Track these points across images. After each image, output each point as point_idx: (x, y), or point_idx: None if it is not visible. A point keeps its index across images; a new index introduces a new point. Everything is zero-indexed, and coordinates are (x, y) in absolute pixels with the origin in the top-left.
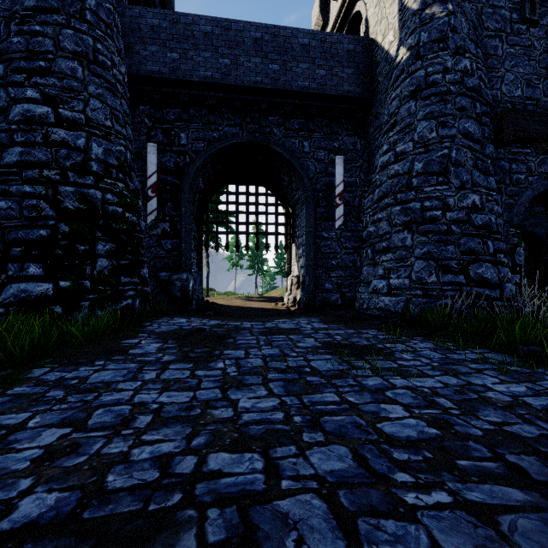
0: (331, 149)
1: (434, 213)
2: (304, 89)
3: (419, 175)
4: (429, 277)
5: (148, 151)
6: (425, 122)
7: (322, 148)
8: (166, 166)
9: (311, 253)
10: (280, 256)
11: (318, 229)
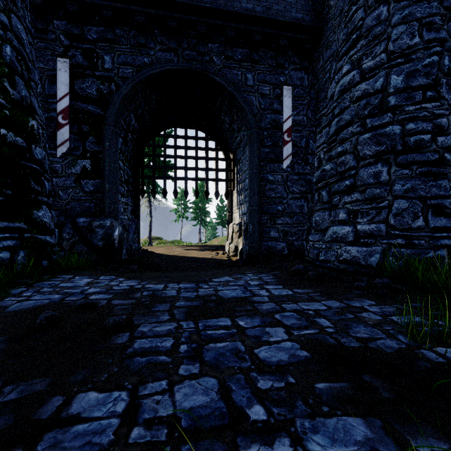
0: (277, 83)
1: (421, 138)
2: (248, 12)
3: (399, 91)
4: (414, 222)
5: (58, 68)
6: (403, 26)
7: (267, 82)
8: (87, 93)
9: (255, 197)
10: (221, 209)
11: (262, 171)
